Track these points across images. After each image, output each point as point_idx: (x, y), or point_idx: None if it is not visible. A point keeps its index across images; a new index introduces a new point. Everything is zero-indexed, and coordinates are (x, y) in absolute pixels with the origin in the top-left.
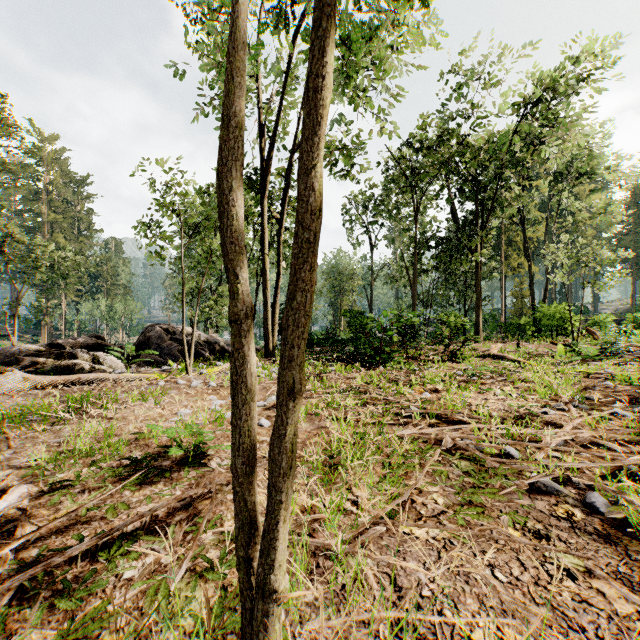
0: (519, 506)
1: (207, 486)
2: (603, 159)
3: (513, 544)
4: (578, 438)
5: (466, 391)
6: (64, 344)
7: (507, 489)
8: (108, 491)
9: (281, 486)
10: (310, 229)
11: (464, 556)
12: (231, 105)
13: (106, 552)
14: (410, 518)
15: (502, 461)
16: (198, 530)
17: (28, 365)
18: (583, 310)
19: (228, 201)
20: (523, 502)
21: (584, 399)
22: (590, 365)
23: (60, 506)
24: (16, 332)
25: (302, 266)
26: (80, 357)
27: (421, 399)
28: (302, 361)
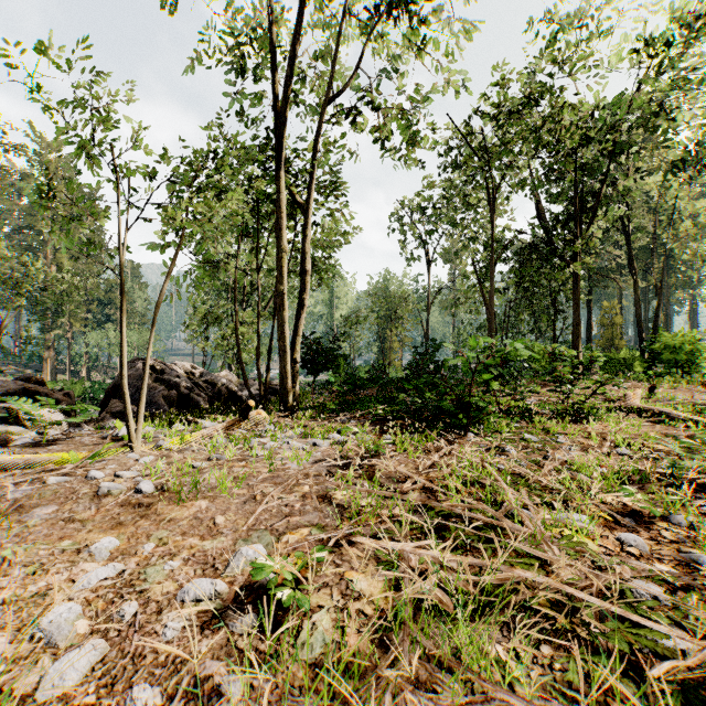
0: None
1: None
2: None
3: None
4: None
5: None
6: None
7: None
8: None
9: None
10: None
11: None
12: None
13: None
14: None
15: None
16: None
17: None
18: None
19: None
20: None
21: None
22: None
23: None
24: None
25: None
26: None
27: (659, 580)
28: None
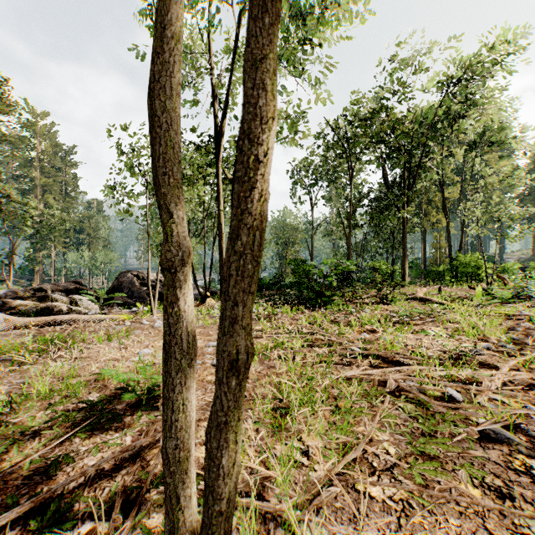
0: (472, 457)
1: (156, 435)
2: (511, 130)
3: (476, 506)
4: (515, 380)
5: (401, 332)
6: (46, 288)
7: (457, 437)
8: (56, 440)
9: (220, 491)
10: (259, 143)
11: (426, 523)
12: (166, 12)
13: (38, 519)
14: (363, 472)
15: (448, 406)
16: (141, 489)
17: (13, 307)
18: (491, 259)
19: (160, 124)
20: (477, 453)
21: (510, 340)
22: (507, 307)
23: (6, 456)
24: (12, 278)
25: (248, 194)
26: (59, 300)
27: (361, 339)
28: (249, 322)
